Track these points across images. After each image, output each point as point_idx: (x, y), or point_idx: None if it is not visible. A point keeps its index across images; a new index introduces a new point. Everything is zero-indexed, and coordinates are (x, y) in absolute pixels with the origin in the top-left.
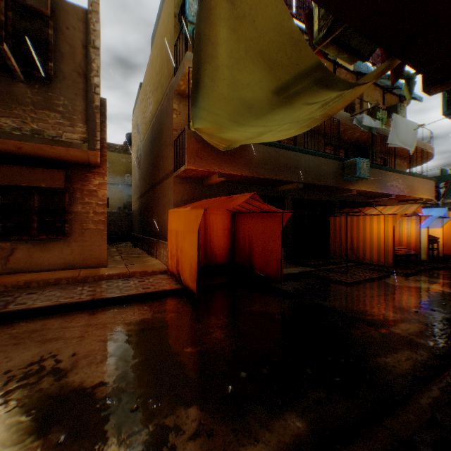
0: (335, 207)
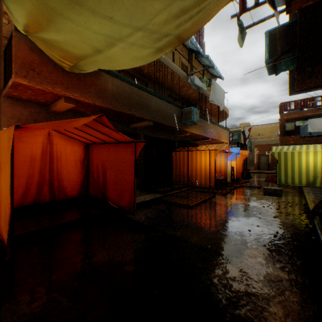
0: (175, 145)
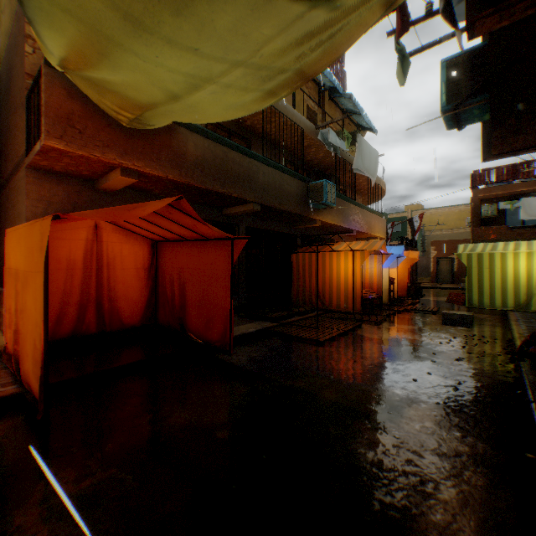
0: (297, 242)
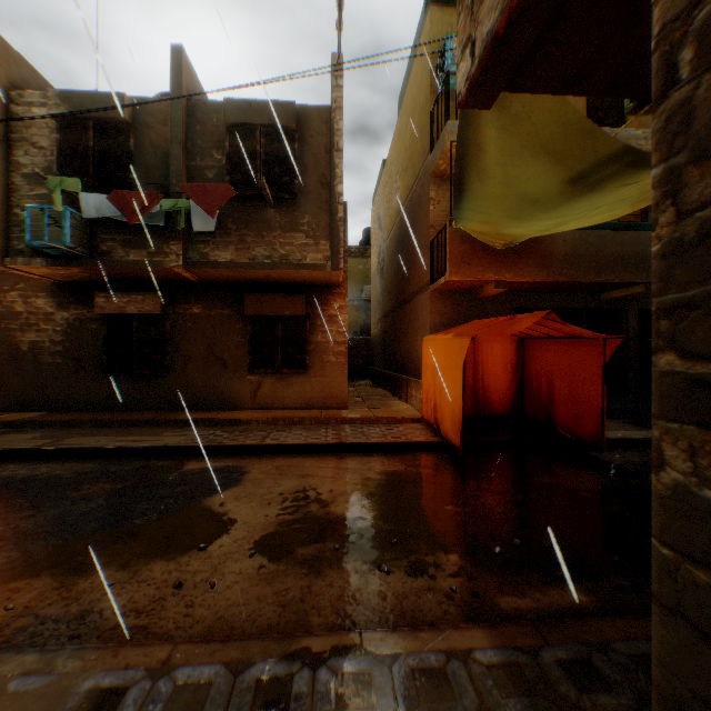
0: None
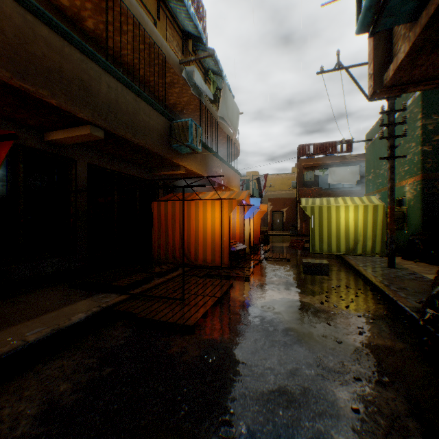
0: (159, 190)
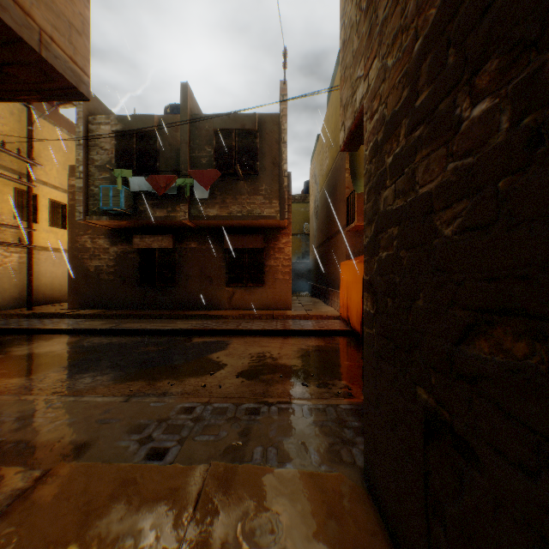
0: None
